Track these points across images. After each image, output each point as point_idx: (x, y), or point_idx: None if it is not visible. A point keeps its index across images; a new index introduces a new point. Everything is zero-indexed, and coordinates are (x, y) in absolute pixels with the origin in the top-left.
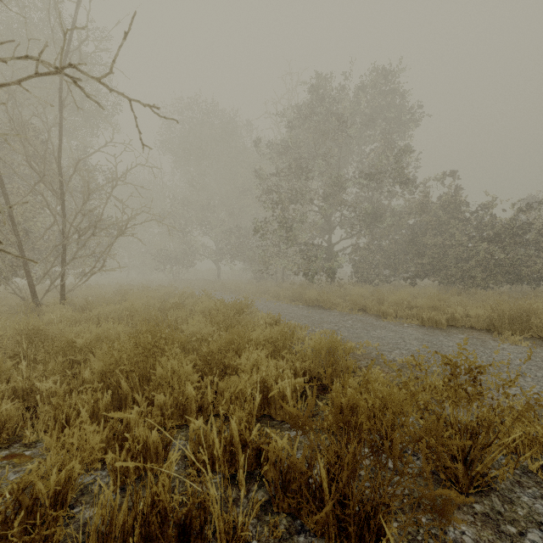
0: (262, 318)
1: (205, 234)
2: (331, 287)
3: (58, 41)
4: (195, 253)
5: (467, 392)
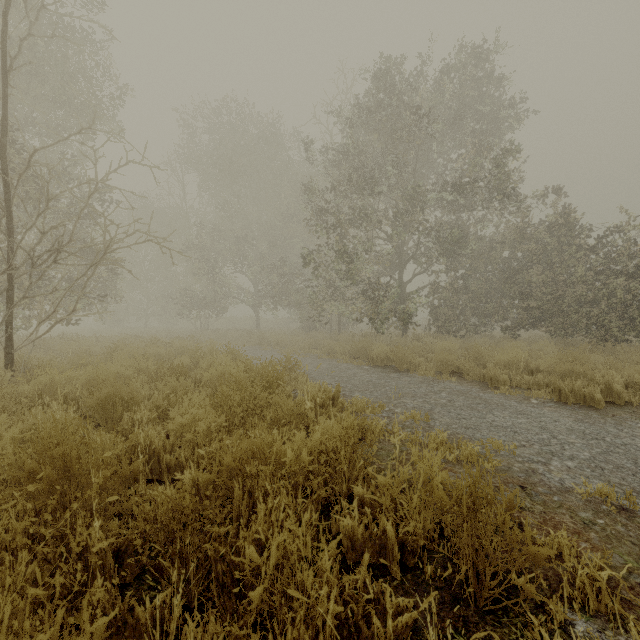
0: (310, 394)
1: (241, 272)
2: (404, 340)
3: (31, 3)
4: (228, 296)
5: None
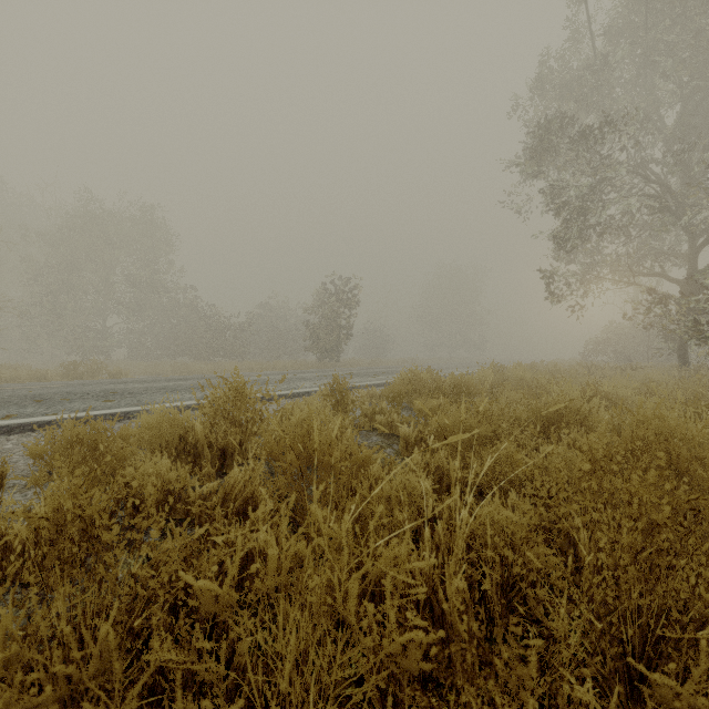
0: None
1: None
2: None
3: None
4: None
5: (96, 365)
